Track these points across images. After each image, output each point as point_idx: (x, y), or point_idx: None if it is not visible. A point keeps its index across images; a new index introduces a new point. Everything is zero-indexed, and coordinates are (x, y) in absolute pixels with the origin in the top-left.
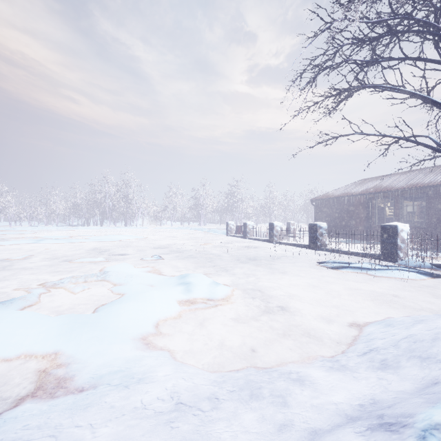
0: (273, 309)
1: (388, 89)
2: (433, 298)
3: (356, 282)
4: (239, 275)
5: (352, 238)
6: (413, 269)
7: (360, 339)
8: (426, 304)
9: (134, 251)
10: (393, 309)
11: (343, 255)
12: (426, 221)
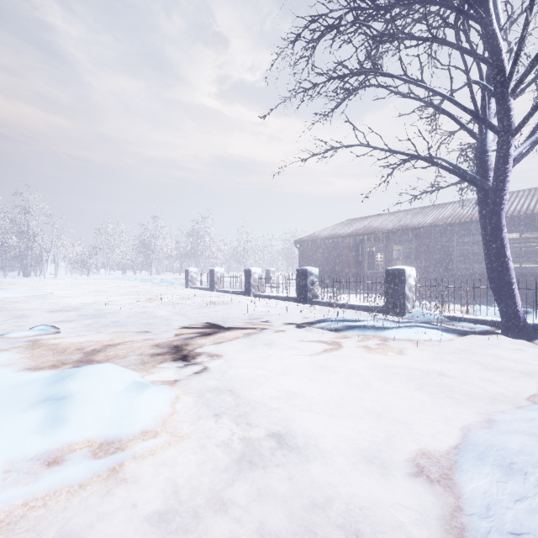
0: (260, 439)
1: (398, 91)
2: (483, 370)
3: (377, 352)
4: (194, 357)
5: (341, 287)
6: (432, 326)
7: (481, 534)
8: (485, 384)
9: (6, 319)
10: (451, 402)
11: (340, 310)
12: (416, 267)
